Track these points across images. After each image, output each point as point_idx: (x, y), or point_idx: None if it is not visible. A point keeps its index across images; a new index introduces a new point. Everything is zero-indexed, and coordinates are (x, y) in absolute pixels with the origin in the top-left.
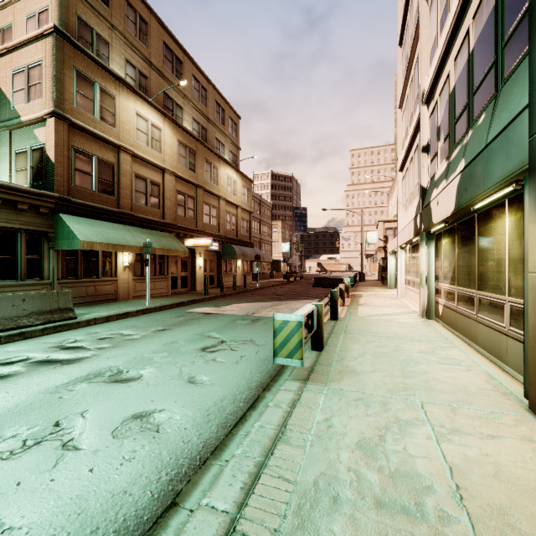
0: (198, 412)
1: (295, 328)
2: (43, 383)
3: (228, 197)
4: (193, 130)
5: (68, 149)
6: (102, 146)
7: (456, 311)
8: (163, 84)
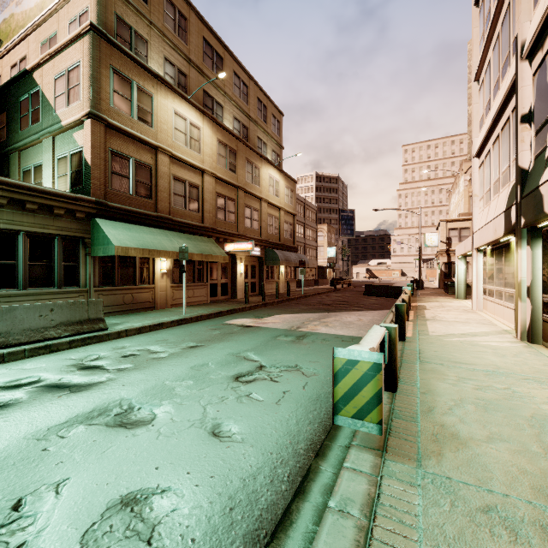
0: (216, 500)
1: (368, 373)
2: (36, 422)
3: (270, 199)
4: (233, 129)
5: (104, 151)
6: (139, 148)
7: None
8: (203, 81)
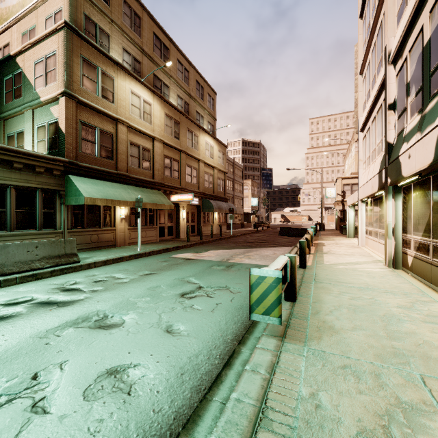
0: (172, 370)
1: (272, 284)
2: (37, 327)
3: (206, 160)
4: (177, 105)
5: (76, 122)
6: (103, 120)
7: (430, 263)
8: (153, 67)
